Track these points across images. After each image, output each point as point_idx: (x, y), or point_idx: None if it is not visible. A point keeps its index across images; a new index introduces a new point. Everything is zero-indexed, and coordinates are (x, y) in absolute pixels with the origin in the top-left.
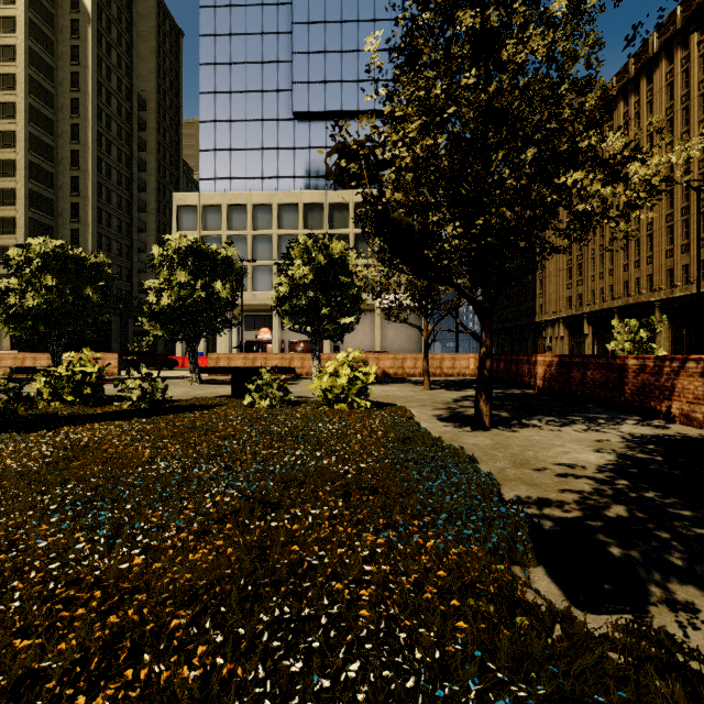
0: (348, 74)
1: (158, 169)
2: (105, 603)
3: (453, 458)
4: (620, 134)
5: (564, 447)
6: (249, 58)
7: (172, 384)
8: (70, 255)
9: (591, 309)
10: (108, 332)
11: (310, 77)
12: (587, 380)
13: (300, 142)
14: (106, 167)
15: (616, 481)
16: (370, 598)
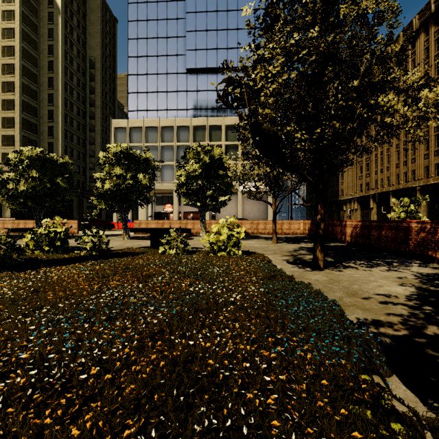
0: (221, 44)
1: (102, 105)
2: (69, 408)
3: (306, 290)
4: (415, 71)
5: (378, 282)
6: (158, 35)
7: (111, 239)
8: (47, 158)
9: (375, 192)
10: (71, 207)
11: (197, 46)
12: (382, 236)
13: (191, 87)
14: (69, 104)
15: (423, 307)
16: (275, 407)
